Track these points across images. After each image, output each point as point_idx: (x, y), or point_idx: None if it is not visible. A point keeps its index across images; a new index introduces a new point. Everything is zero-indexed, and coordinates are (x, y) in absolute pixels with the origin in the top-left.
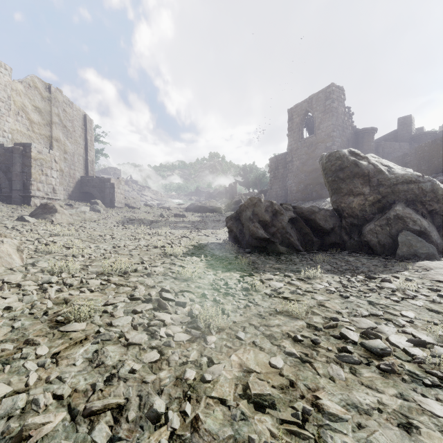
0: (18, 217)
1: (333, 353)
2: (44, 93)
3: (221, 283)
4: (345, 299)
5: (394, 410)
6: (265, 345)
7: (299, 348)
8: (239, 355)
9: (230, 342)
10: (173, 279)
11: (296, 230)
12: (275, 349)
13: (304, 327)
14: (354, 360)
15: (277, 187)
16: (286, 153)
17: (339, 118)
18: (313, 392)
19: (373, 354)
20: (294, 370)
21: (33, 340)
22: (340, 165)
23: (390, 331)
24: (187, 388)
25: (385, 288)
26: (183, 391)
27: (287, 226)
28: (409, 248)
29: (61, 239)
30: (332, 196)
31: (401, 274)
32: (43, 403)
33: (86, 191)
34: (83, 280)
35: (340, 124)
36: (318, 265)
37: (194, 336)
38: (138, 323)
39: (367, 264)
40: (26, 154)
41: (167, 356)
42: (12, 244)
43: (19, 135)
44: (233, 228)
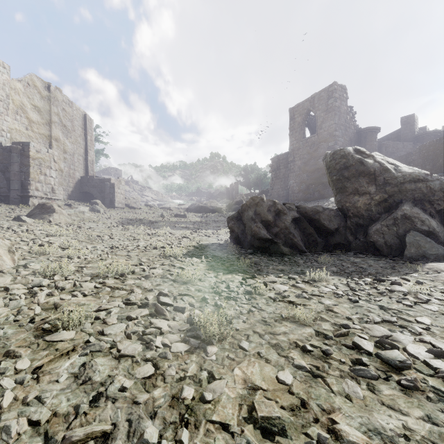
0: (14, 216)
1: (346, 365)
2: (43, 92)
3: (223, 286)
4: (354, 303)
5: (423, 437)
6: (271, 356)
7: (309, 360)
8: (243, 368)
9: (232, 353)
10: (172, 281)
11: (300, 231)
12: (282, 361)
13: (312, 335)
14: (371, 374)
15: (278, 188)
16: (287, 153)
17: (341, 117)
18: (328, 415)
19: (391, 366)
20: (305, 387)
21: (14, 352)
22: (345, 164)
23: (406, 339)
24: (184, 410)
25: (395, 292)
26: (180, 414)
27: (290, 226)
28: (417, 249)
29: (58, 240)
30: (337, 195)
31: (410, 276)
32: (16, 431)
33: (86, 191)
34: (76, 283)
35: (342, 124)
36: (323, 267)
37: (193, 345)
38: (132, 331)
39: (374, 265)
40: (24, 153)
41: (163, 370)
42: (3, 245)
43: (18, 134)
44: (235, 228)
